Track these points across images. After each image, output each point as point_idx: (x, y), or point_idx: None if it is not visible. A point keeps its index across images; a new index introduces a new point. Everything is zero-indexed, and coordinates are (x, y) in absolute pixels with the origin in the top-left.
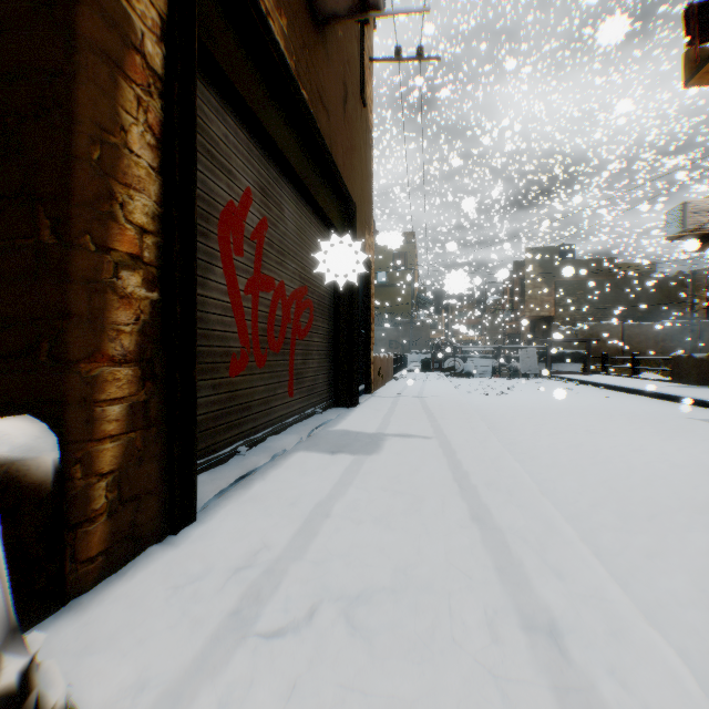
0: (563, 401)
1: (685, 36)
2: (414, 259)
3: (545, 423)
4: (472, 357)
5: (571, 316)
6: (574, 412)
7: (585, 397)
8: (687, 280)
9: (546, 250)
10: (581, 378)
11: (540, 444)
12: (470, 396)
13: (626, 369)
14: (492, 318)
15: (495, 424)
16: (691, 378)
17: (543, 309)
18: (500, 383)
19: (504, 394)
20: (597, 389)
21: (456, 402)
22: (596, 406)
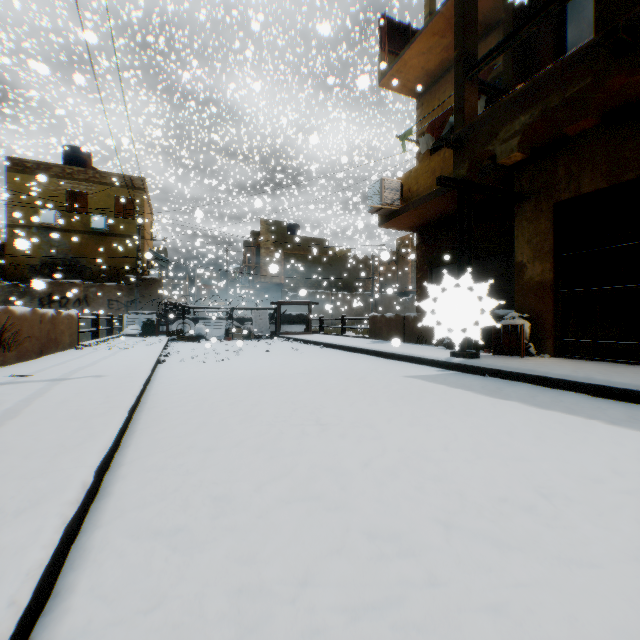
0: (289, 365)
1: (380, 41)
2: (145, 209)
3: (261, 412)
4: (205, 318)
5: (297, 284)
6: (300, 382)
7: (310, 357)
8: (371, 262)
9: (278, 224)
10: (305, 337)
11: (230, 503)
12: (179, 366)
13: (335, 329)
14: (234, 285)
15: (170, 432)
16: (385, 334)
17: (275, 277)
18: (229, 346)
19: (226, 361)
20: (319, 348)
21: (116, 389)
22: (322, 368)
